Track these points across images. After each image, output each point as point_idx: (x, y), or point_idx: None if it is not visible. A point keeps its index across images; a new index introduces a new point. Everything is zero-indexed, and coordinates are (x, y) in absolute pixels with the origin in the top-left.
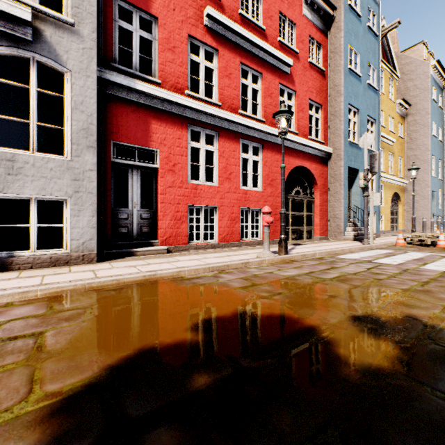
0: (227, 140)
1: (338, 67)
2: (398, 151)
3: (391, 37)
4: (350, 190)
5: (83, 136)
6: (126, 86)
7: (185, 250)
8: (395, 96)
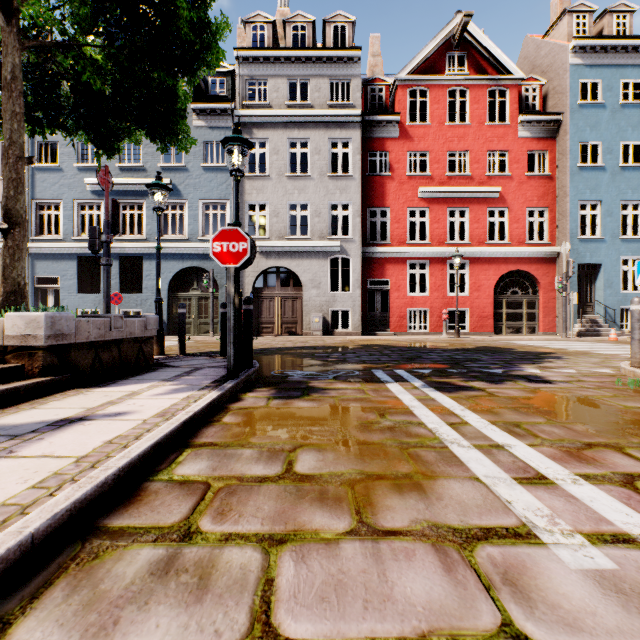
0: (436, 264)
1: (565, 169)
2: None
3: None
4: (592, 285)
5: (356, 283)
6: (373, 252)
7: (405, 335)
8: None
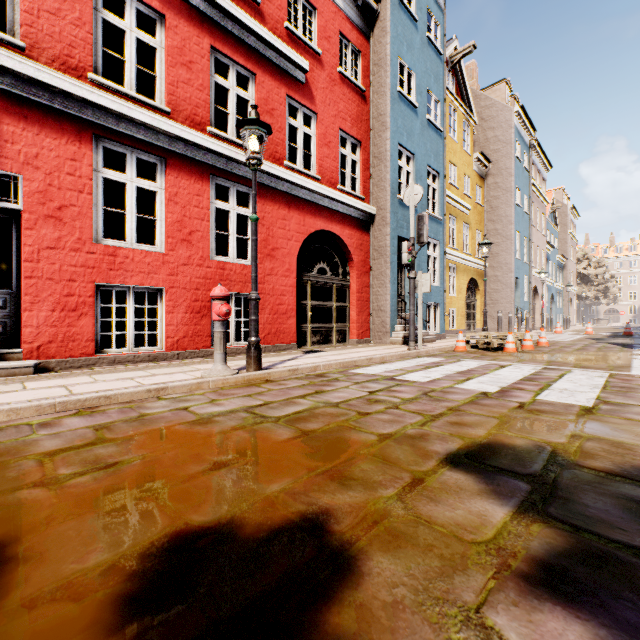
0: (185, 175)
1: (384, 87)
2: (475, 223)
3: (470, 70)
4: (403, 271)
5: None
6: None
7: (87, 367)
8: (472, 147)
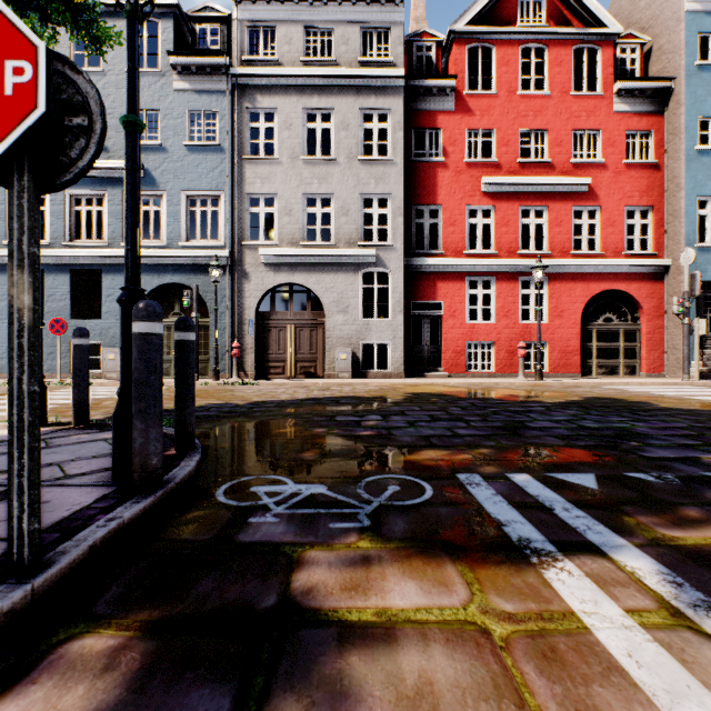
0: (504, 282)
1: (678, 153)
2: None
3: None
4: None
5: (397, 306)
6: (420, 264)
7: (463, 377)
8: None
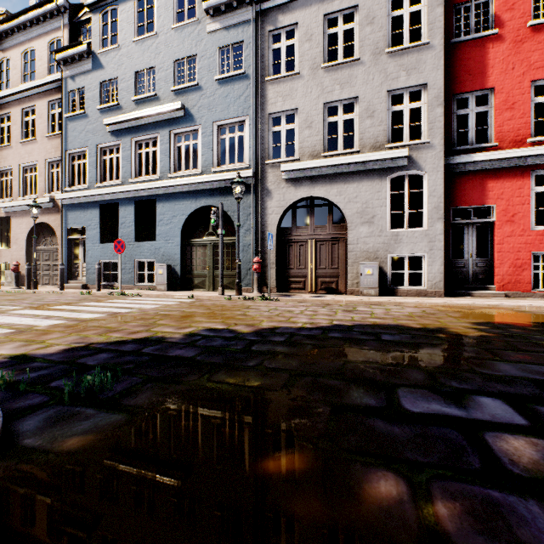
0: None
1: None
2: None
3: None
4: None
5: (434, 212)
6: (464, 162)
7: (526, 297)
8: None
